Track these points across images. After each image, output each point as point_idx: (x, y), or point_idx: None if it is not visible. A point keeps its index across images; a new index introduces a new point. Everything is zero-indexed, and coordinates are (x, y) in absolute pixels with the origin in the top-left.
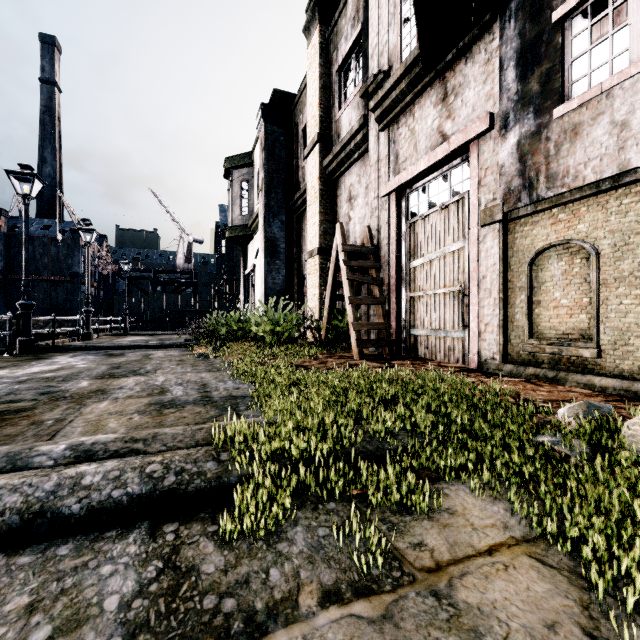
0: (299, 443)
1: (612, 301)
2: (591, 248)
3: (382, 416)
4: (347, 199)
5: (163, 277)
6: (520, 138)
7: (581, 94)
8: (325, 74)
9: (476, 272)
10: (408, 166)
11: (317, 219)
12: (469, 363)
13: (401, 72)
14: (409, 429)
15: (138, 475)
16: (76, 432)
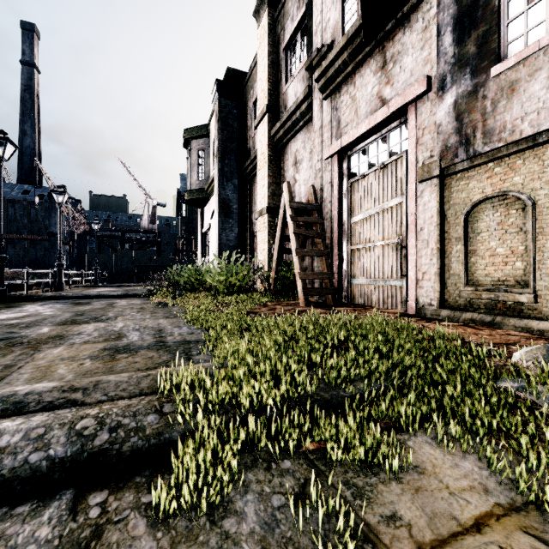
0: (250, 392)
1: (548, 248)
2: (527, 198)
3: (335, 361)
4: (293, 163)
5: (130, 236)
6: (457, 98)
7: (518, 52)
8: (273, 52)
9: (414, 225)
10: (349, 130)
11: (266, 182)
12: (407, 309)
13: (343, 43)
14: (364, 374)
15: (66, 433)
16: (21, 379)
